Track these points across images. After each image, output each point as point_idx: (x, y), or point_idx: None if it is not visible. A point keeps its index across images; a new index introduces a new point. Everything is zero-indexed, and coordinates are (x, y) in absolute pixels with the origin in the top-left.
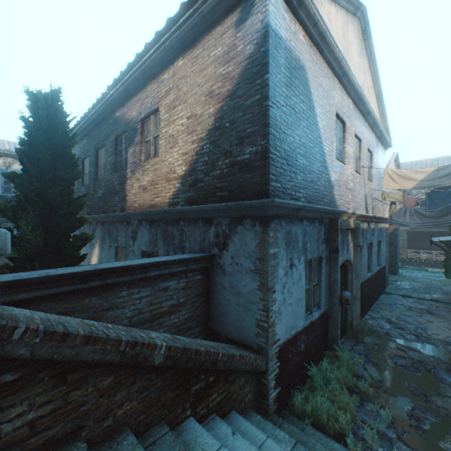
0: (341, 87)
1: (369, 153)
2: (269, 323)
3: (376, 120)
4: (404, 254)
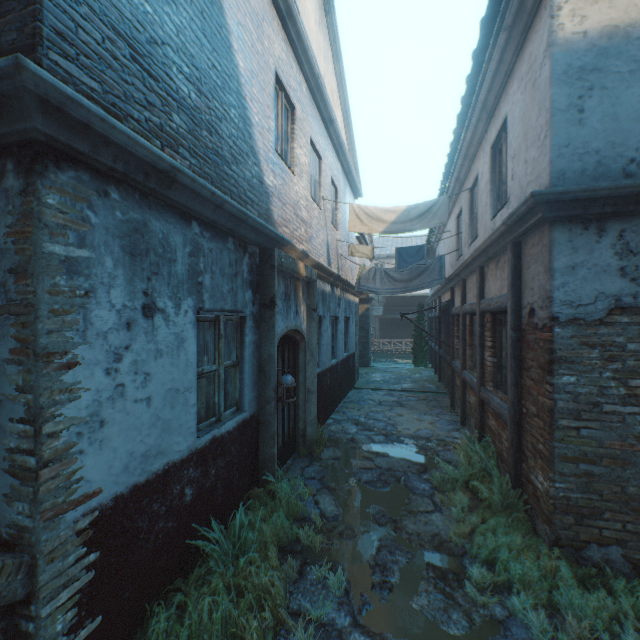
0: (287, 39)
1: (335, 189)
2: (44, 455)
3: (342, 140)
4: (377, 346)
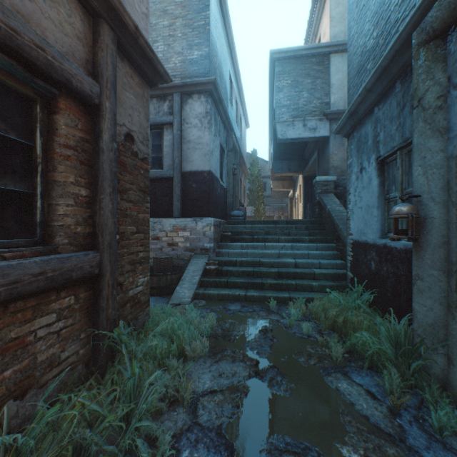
0: None
1: None
2: (347, 217)
3: None
4: None
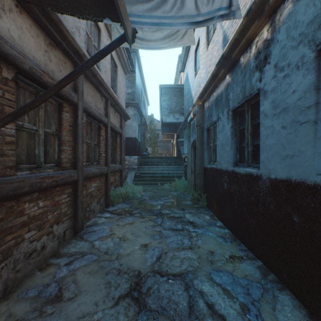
0: None
1: None
2: None
3: None
4: None
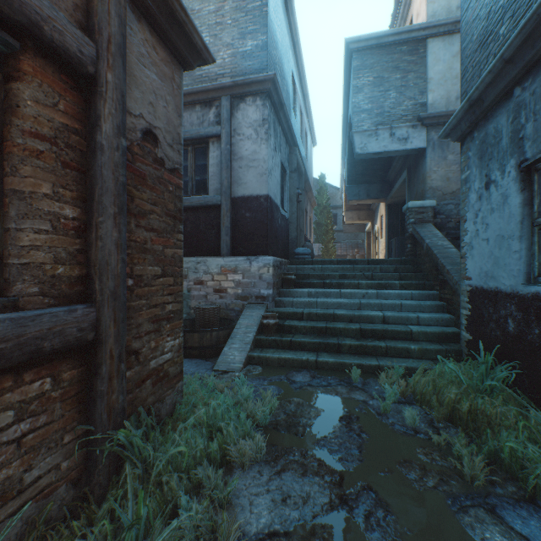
0: None
1: None
2: (461, 254)
3: None
4: None
